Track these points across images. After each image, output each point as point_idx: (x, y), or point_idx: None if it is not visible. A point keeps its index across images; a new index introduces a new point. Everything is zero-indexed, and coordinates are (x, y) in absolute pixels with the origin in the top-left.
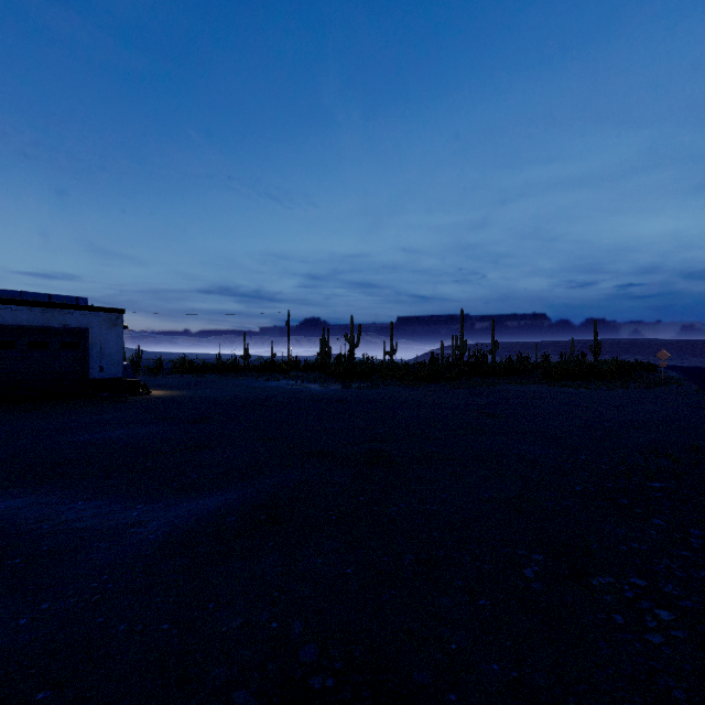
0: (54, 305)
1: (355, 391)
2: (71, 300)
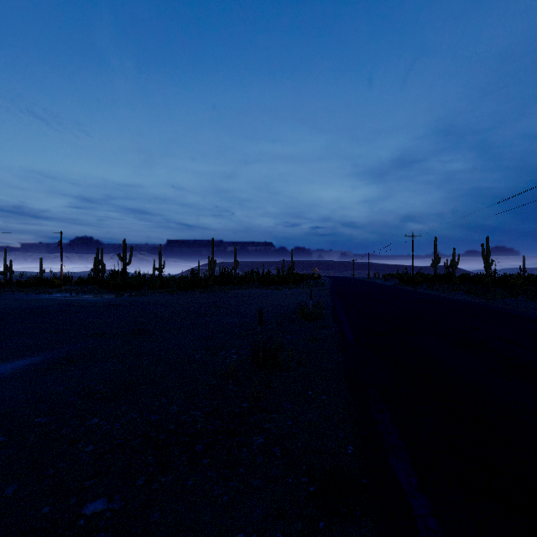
0: None
1: (127, 298)
2: None
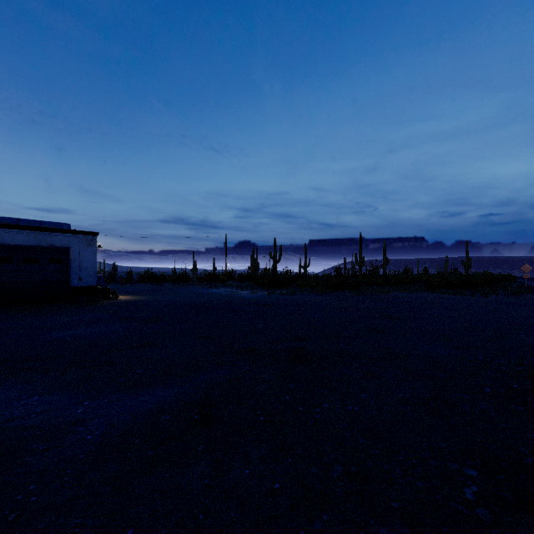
0: (43, 229)
1: (277, 297)
2: (56, 225)
